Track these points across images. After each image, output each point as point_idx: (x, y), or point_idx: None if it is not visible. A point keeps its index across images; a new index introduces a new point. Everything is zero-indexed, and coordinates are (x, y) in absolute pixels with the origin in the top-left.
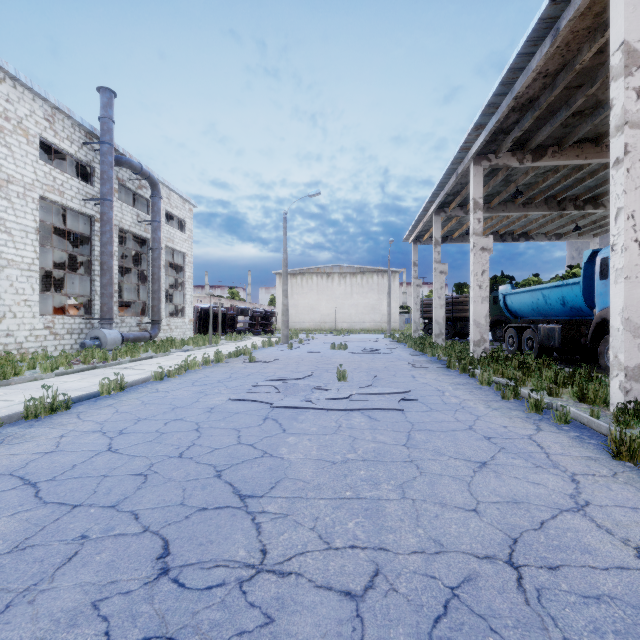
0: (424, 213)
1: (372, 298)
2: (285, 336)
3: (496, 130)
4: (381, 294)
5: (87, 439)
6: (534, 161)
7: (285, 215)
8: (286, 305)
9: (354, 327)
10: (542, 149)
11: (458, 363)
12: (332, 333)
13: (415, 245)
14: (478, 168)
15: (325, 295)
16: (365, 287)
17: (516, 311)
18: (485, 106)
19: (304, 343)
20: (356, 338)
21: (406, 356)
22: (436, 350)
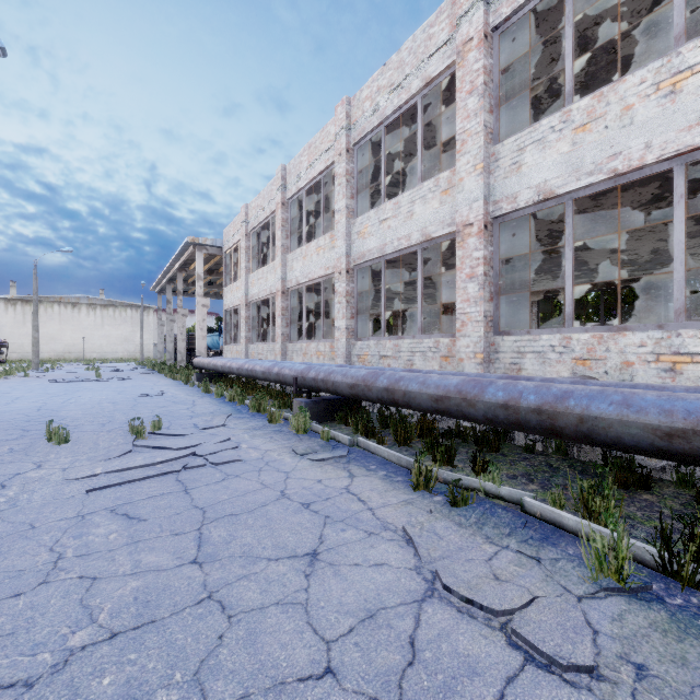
0: (161, 281)
1: (126, 330)
2: (36, 364)
3: (185, 263)
4: (135, 327)
5: (1, 389)
6: (208, 275)
7: (36, 263)
8: (37, 338)
9: (106, 357)
10: (212, 270)
11: (162, 370)
12: (80, 363)
13: (160, 295)
14: (181, 274)
15: (70, 325)
16: (118, 319)
17: (209, 346)
18: (174, 258)
19: (56, 369)
20: (108, 365)
21: (142, 371)
22: (161, 367)
